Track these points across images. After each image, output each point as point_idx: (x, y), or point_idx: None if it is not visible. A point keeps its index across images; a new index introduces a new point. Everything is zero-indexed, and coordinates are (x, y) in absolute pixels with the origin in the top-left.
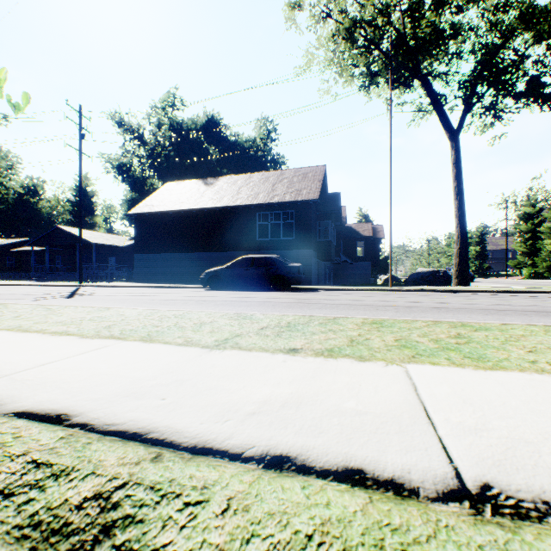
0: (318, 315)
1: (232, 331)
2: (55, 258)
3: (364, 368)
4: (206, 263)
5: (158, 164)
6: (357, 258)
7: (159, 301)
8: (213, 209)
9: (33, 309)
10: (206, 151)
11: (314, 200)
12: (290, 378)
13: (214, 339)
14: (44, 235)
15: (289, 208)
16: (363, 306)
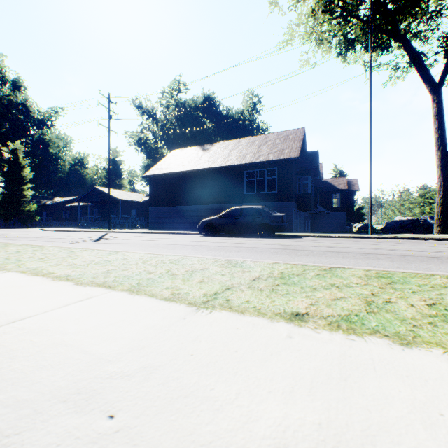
0: (310, 264)
1: (222, 282)
2: (94, 211)
3: (420, 364)
4: (203, 213)
5: (167, 137)
6: (333, 209)
7: (162, 246)
8: (208, 169)
9: (59, 251)
10: (203, 123)
11: (295, 157)
12: (307, 378)
13: (203, 293)
14: (86, 194)
15: (272, 166)
16: (351, 253)
